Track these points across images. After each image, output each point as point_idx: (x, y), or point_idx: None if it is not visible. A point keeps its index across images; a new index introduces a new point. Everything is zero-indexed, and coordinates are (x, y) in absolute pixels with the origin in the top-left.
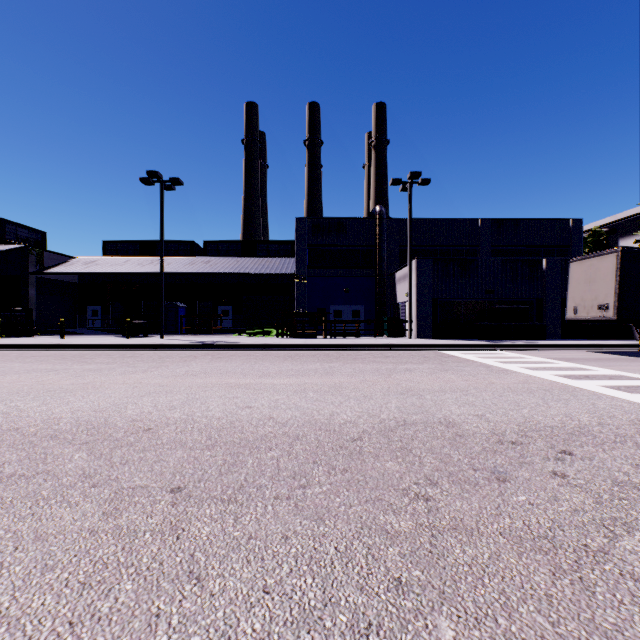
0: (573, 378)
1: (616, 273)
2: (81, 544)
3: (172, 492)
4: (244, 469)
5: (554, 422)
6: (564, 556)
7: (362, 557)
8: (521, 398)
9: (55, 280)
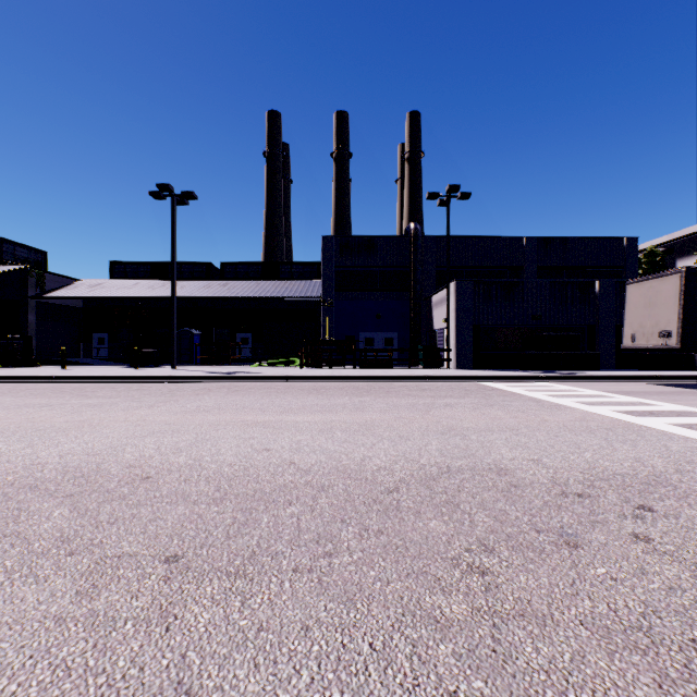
0: (636, 415)
1: (680, 296)
2: (41, 639)
3: (166, 562)
4: (257, 530)
5: (624, 469)
6: (669, 657)
7: (405, 659)
8: (581, 439)
9: (57, 305)
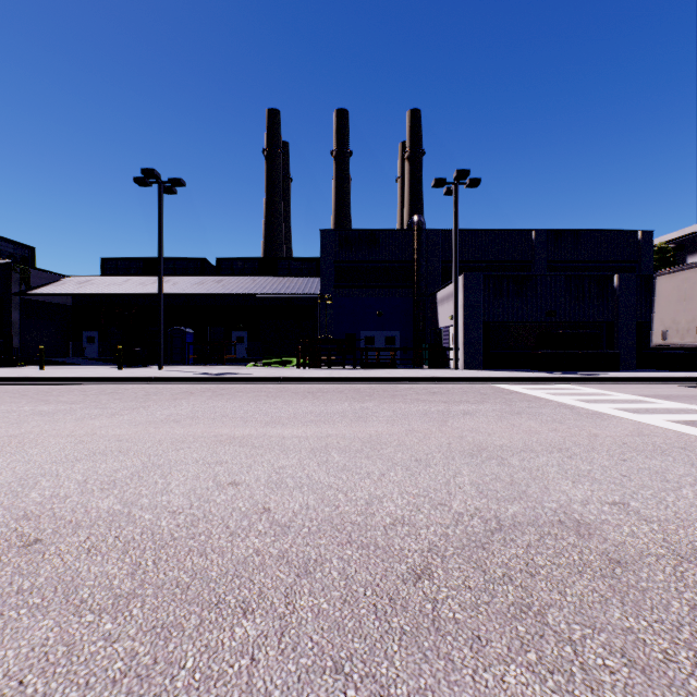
0: None
1: None
2: None
3: None
4: None
5: None
6: None
7: None
8: (659, 464)
9: (44, 302)
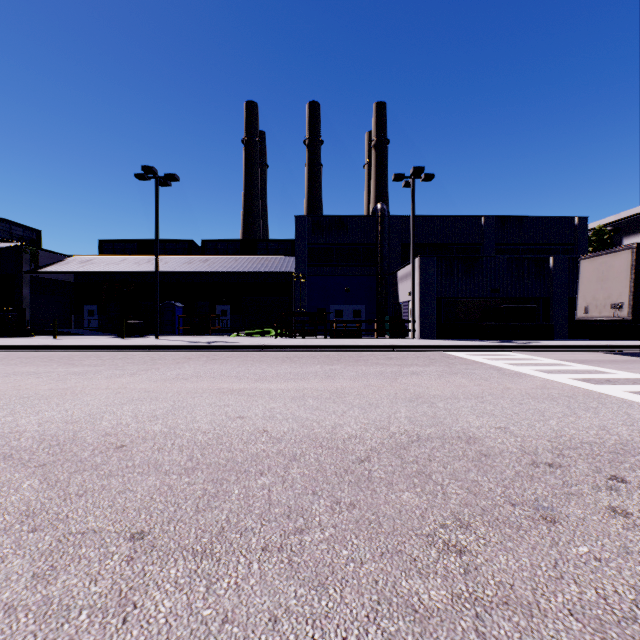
0: (594, 382)
1: (631, 270)
2: None
3: (131, 540)
4: (227, 503)
5: (590, 437)
6: None
7: None
8: (544, 406)
9: (50, 279)
